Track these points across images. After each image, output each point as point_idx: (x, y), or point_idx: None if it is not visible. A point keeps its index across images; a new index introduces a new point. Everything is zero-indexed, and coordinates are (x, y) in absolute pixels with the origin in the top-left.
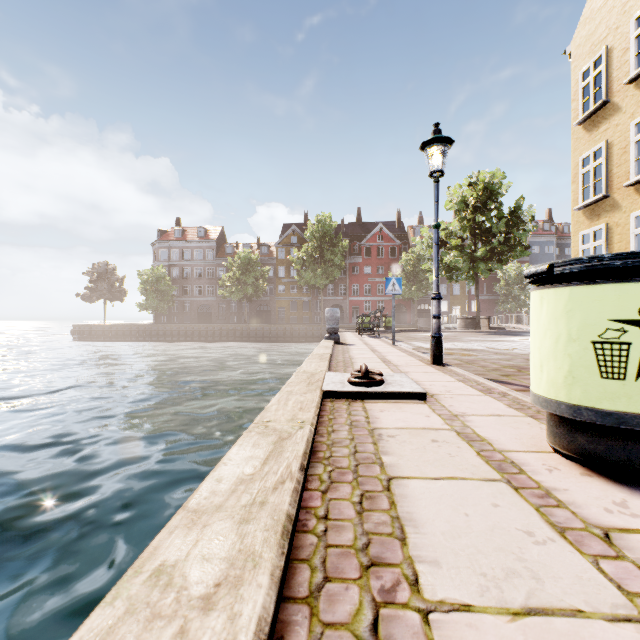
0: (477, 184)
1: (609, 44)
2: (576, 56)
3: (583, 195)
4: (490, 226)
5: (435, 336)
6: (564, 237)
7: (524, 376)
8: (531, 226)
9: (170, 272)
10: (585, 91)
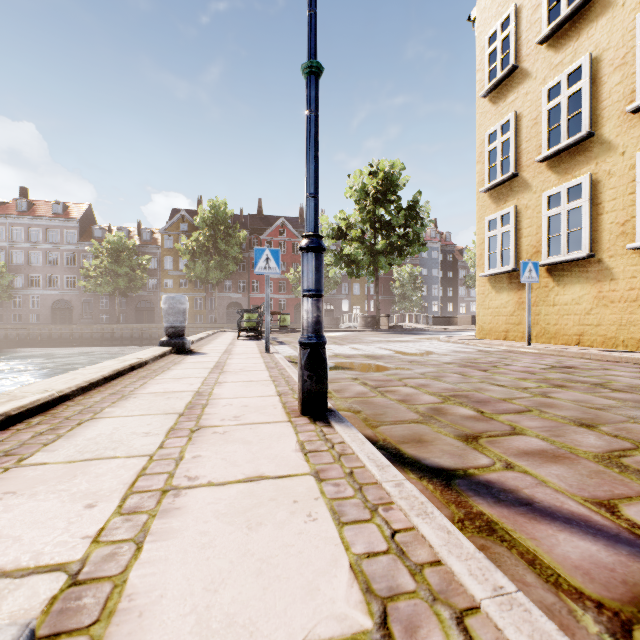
0: (377, 172)
1: (518, 2)
2: (481, 20)
3: (489, 175)
4: (390, 219)
5: (308, 343)
6: (447, 244)
7: (513, 439)
8: (429, 221)
9: (9, 256)
10: (491, 58)
